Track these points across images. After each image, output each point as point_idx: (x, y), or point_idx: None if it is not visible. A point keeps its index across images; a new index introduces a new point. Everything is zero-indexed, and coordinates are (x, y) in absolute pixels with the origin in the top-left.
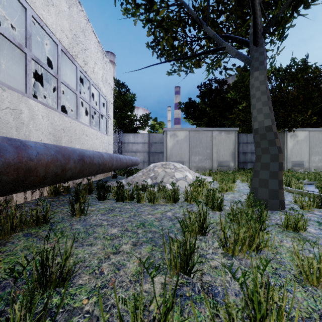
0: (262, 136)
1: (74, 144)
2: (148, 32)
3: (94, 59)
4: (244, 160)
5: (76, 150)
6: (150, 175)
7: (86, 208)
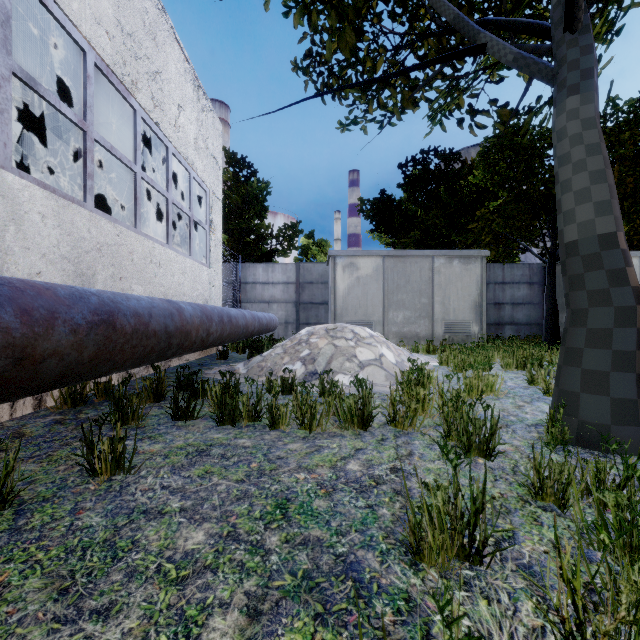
0: (590, 259)
1: (127, 283)
2: (297, 16)
3: (177, 97)
4: (498, 319)
5: (88, 296)
6: (300, 353)
7: (138, 446)
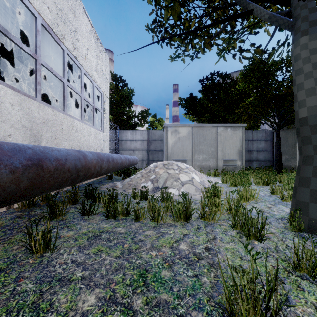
0: (314, 127)
1: (59, 140)
2: None
3: (86, 44)
4: (249, 158)
5: (25, 149)
6: (150, 177)
7: (60, 233)
